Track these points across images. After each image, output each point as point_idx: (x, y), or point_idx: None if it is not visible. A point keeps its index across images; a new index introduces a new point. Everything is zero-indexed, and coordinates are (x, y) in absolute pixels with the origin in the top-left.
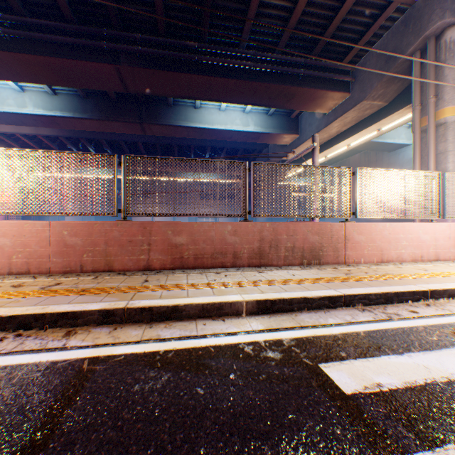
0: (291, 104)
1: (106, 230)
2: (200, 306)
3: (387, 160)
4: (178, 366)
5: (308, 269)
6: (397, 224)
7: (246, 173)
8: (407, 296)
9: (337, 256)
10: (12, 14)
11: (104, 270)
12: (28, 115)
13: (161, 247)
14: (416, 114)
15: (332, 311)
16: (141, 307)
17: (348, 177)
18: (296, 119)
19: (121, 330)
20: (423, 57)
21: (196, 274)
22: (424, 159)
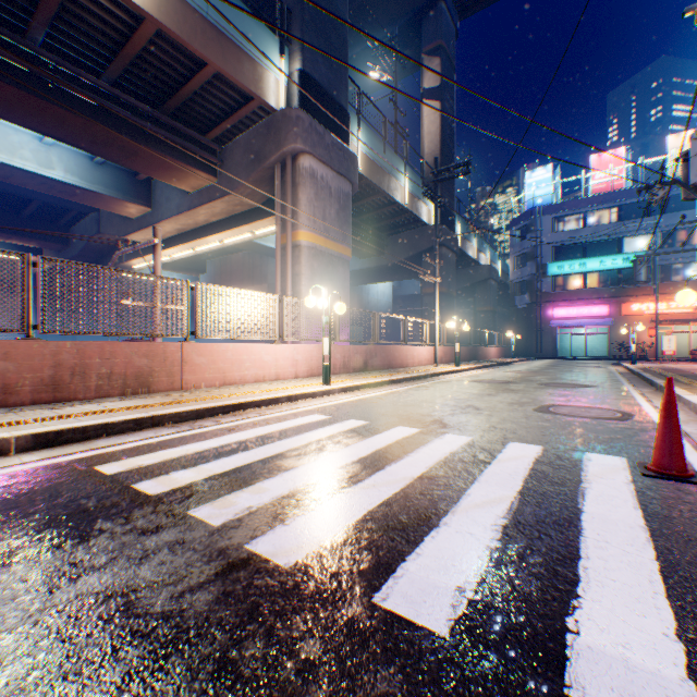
0: (136, 164)
1: None
2: None
3: (273, 267)
4: None
5: (133, 399)
6: (241, 345)
7: (31, 269)
8: (219, 410)
9: (174, 381)
10: None
11: None
12: None
13: None
14: (279, 229)
15: (139, 432)
16: None
17: (188, 291)
18: (149, 183)
19: None
20: (285, 172)
21: None
22: (286, 278)
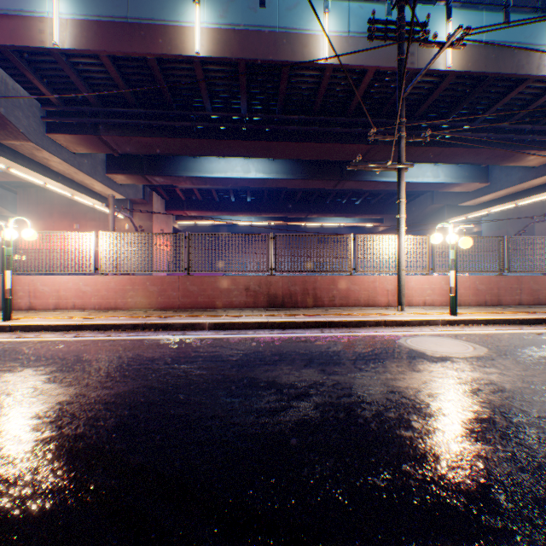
0: (503, 162)
1: (496, 281)
2: None
3: None
4: None
5: None
6: None
7: None
8: None
9: None
10: (302, 113)
11: (495, 305)
12: (248, 179)
13: (525, 291)
14: None
15: None
16: None
17: None
18: (485, 167)
19: None
20: None
21: None
22: None
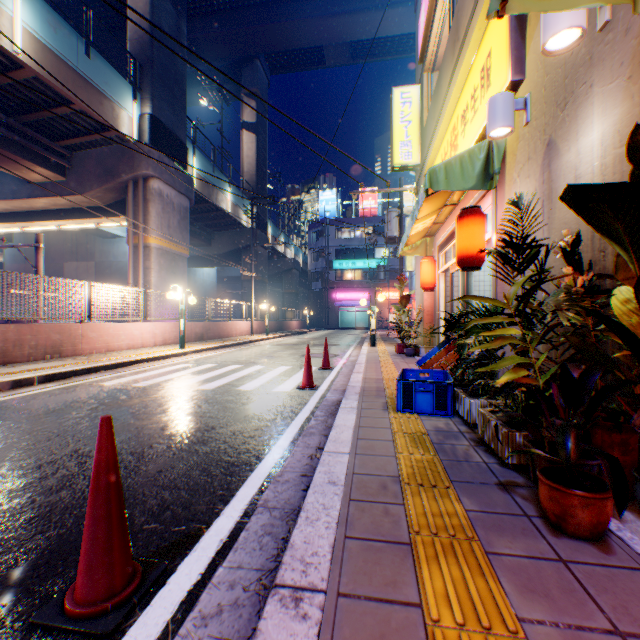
0: None
1: None
2: (7, 382)
3: (102, 246)
4: (34, 396)
5: (55, 361)
6: (120, 324)
7: None
8: (128, 363)
9: (77, 350)
10: None
11: None
12: None
13: None
14: (132, 232)
15: (91, 375)
16: None
17: (86, 289)
18: None
19: None
20: (137, 188)
21: None
22: (137, 270)
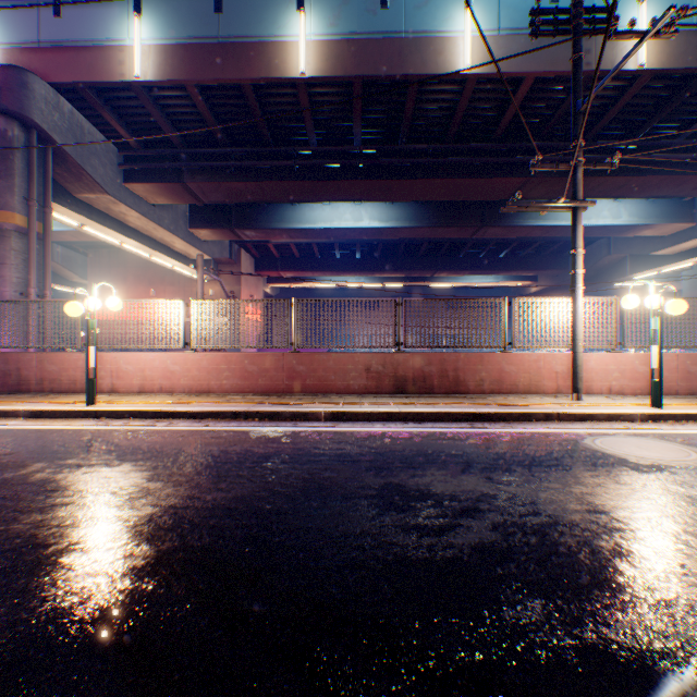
0: None
1: None
2: None
3: None
4: None
5: None
6: None
7: None
8: None
9: None
10: (432, 141)
11: None
12: (360, 229)
13: None
14: None
15: None
16: None
17: None
18: (690, 201)
19: None
20: None
21: None
22: None
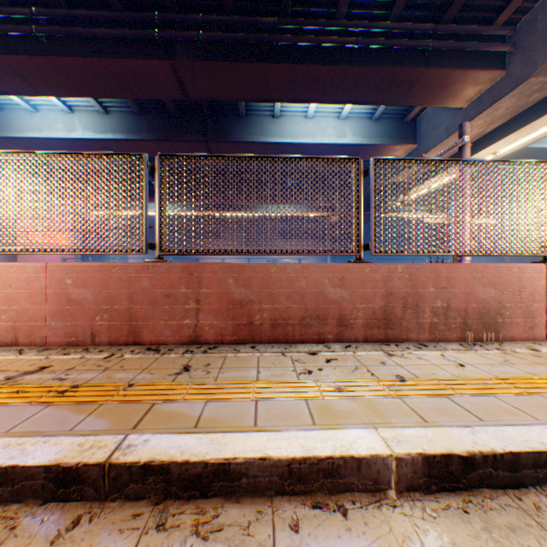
0: (410, 98)
1: (130, 278)
2: (282, 465)
3: None
4: None
5: (478, 349)
6: None
7: (359, 178)
8: None
9: (531, 325)
10: (49, 9)
11: (126, 342)
12: (77, 140)
13: (216, 305)
14: None
15: None
16: (141, 463)
17: None
18: (413, 122)
19: (84, 535)
20: None
21: (274, 354)
22: None
